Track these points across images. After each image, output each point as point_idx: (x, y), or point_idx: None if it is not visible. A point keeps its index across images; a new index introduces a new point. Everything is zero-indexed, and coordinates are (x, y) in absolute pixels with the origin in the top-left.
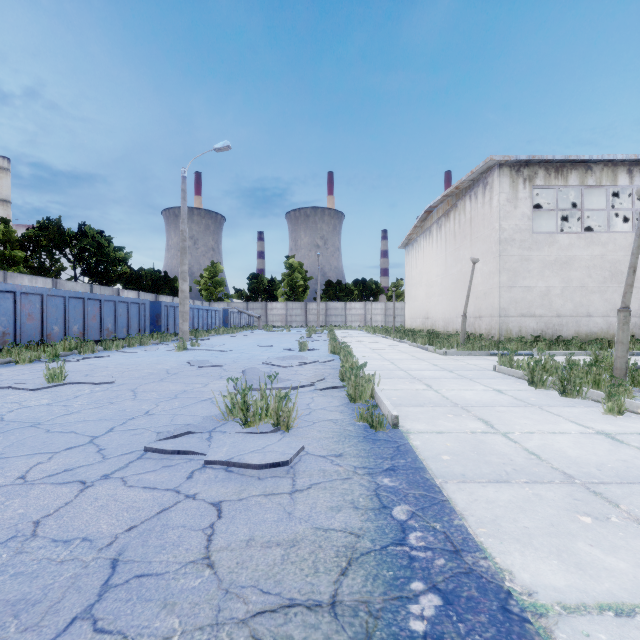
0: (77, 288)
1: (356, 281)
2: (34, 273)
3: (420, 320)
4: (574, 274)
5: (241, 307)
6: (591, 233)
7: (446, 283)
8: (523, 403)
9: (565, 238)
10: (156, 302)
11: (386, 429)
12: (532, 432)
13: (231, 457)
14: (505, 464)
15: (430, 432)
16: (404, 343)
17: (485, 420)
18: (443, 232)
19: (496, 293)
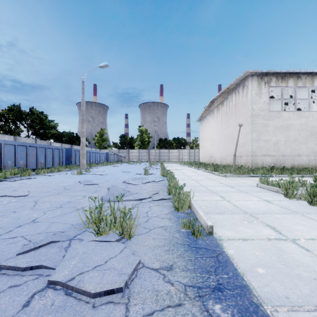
0: (27, 141)
1: (174, 138)
2: (6, 133)
3: (207, 158)
4: (291, 133)
5: (116, 151)
6: (300, 111)
7: (222, 139)
8: (289, 211)
9: (286, 114)
10: (69, 148)
11: (204, 237)
12: (313, 238)
13: (72, 277)
14: (316, 280)
15: (237, 239)
16: (201, 170)
17: (272, 226)
18: (220, 112)
19: (250, 143)
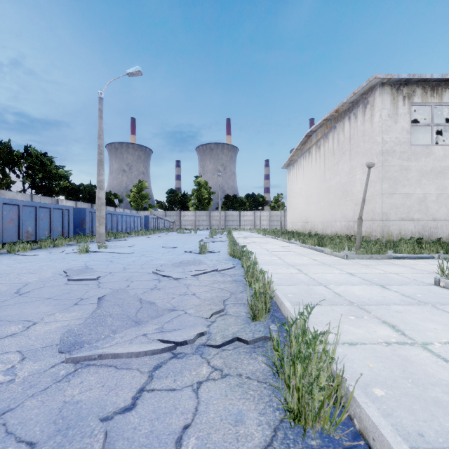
0: (18, 197)
1: (247, 195)
2: None
3: (300, 224)
4: (448, 182)
5: (161, 214)
6: None
7: (325, 193)
8: None
9: (440, 150)
10: (81, 208)
11: None
12: None
13: None
14: None
15: None
16: (295, 244)
17: None
18: (322, 151)
19: (378, 199)
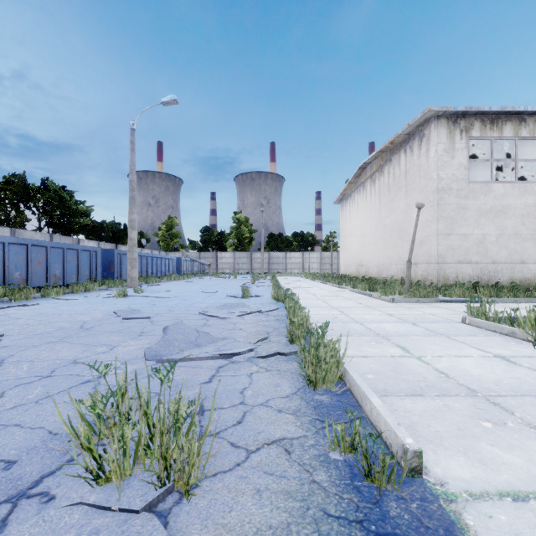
0: (36, 237)
1: (295, 234)
2: None
3: (354, 267)
4: (508, 222)
5: (194, 256)
6: (525, 183)
7: (380, 233)
8: None
9: (500, 187)
10: (109, 250)
11: (401, 489)
12: None
13: None
14: None
15: (497, 496)
16: (344, 289)
17: None
18: (377, 186)
19: (433, 240)
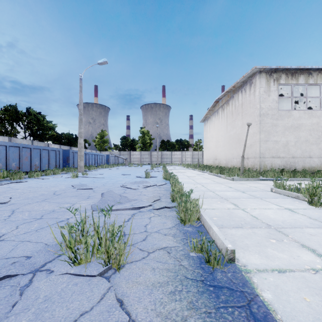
0: (23, 142)
1: (177, 140)
2: (1, 134)
3: (212, 160)
4: (302, 134)
5: (117, 154)
6: (311, 110)
7: (227, 140)
8: (321, 223)
9: (297, 113)
10: (67, 150)
11: (224, 267)
12: None
13: None
14: None
15: (270, 270)
16: (205, 173)
17: (310, 248)
18: (225, 112)
19: (258, 144)
